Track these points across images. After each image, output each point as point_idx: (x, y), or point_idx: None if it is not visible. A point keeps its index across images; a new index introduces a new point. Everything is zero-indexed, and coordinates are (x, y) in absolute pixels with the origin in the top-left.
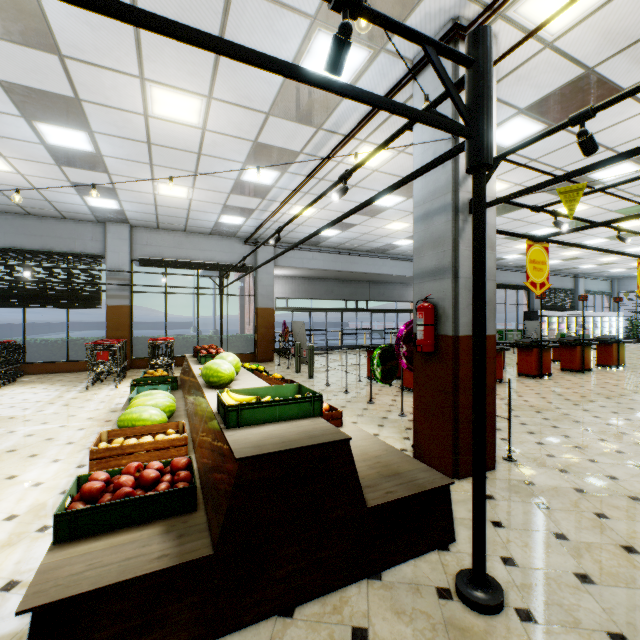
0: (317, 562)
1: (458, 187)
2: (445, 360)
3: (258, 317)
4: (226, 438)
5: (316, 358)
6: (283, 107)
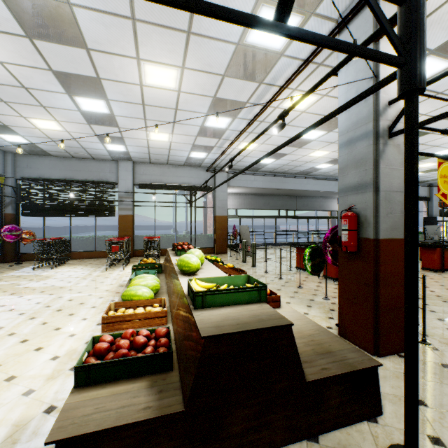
0: (265, 423)
1: (379, 116)
2: (367, 258)
3: (216, 222)
4: (194, 317)
5: (257, 252)
6: (234, 69)
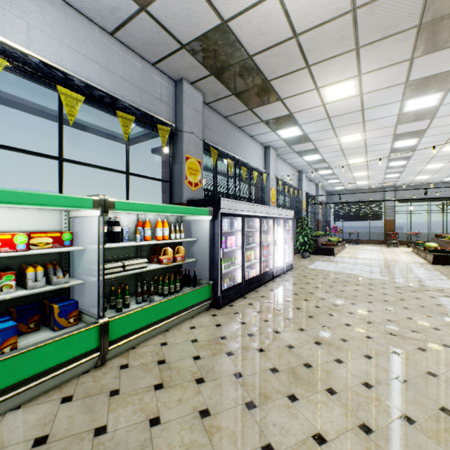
0: None
1: None
2: None
3: None
4: None
5: None
6: None
